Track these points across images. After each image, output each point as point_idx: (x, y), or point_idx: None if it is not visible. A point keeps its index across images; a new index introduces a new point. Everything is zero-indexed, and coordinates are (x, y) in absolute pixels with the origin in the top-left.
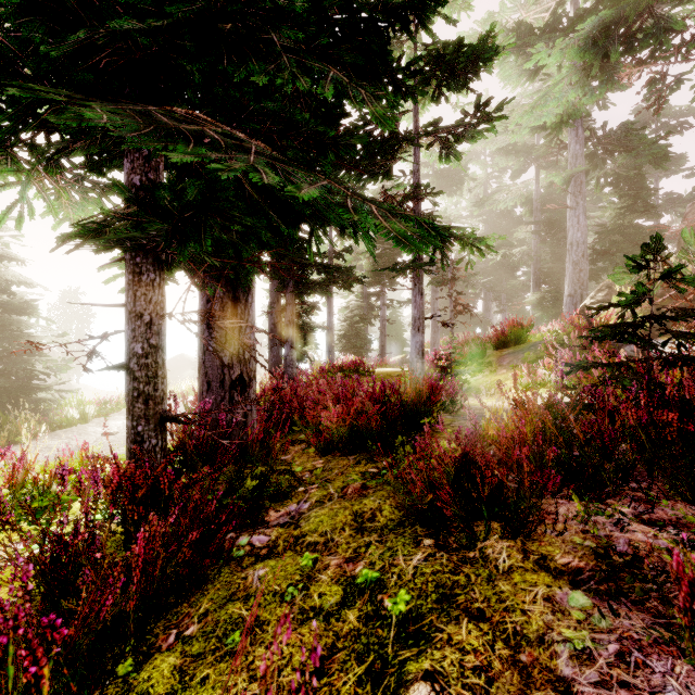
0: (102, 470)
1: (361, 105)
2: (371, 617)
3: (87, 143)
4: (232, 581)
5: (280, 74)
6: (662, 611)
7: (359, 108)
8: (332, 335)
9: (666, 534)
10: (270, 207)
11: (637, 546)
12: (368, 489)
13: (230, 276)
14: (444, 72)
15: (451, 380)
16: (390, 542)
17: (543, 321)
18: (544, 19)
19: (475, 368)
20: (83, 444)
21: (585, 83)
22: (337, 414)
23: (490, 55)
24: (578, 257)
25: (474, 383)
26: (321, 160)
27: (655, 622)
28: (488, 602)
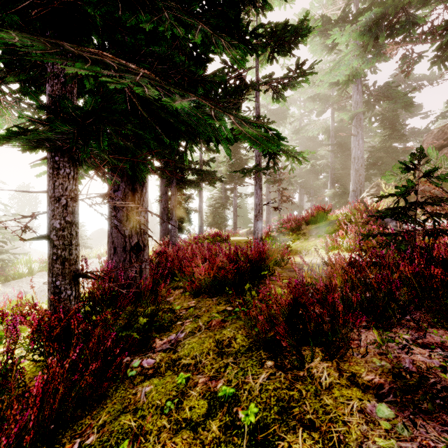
0: (29, 314)
1: (221, 49)
2: (229, 426)
3: (17, 71)
4: (126, 396)
5: (162, 23)
6: (447, 420)
7: (220, 51)
8: (202, 215)
9: (437, 355)
10: (158, 125)
11: (421, 367)
12: (226, 322)
13: (129, 173)
14: (276, 42)
15: (279, 245)
16: (242, 364)
17: (336, 207)
18: (337, 14)
19: (294, 237)
20: (18, 294)
21: (364, 55)
22: (204, 269)
23: (305, 32)
24: (358, 167)
25: (294, 247)
26: (193, 92)
27: (443, 430)
28: (316, 414)
